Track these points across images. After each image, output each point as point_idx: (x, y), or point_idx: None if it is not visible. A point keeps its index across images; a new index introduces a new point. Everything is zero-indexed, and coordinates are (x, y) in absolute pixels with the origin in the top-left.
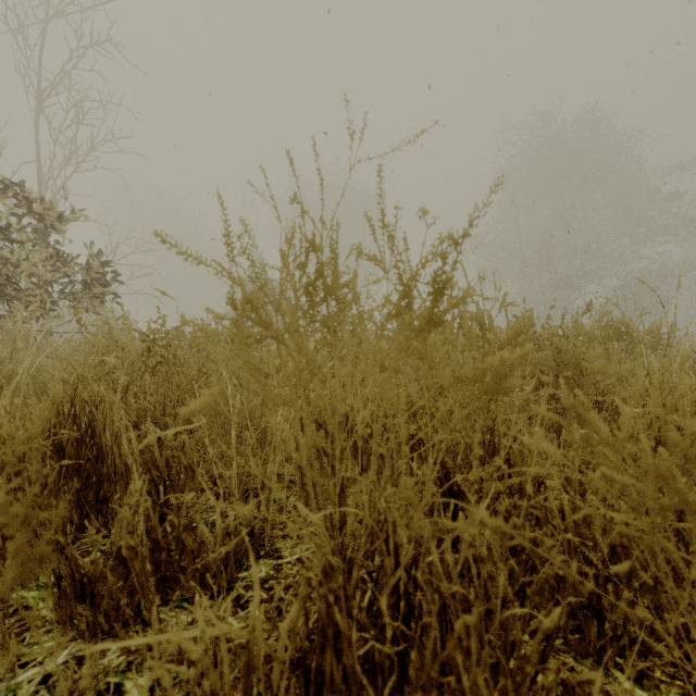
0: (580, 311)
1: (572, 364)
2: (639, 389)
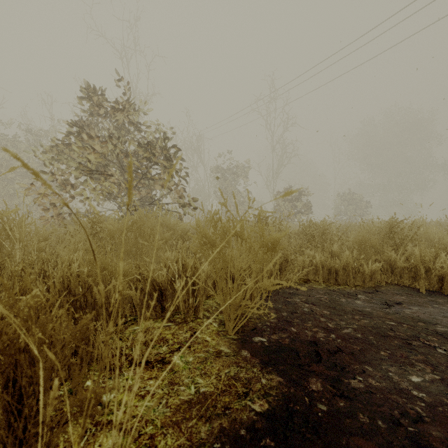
0: None
1: None
2: None
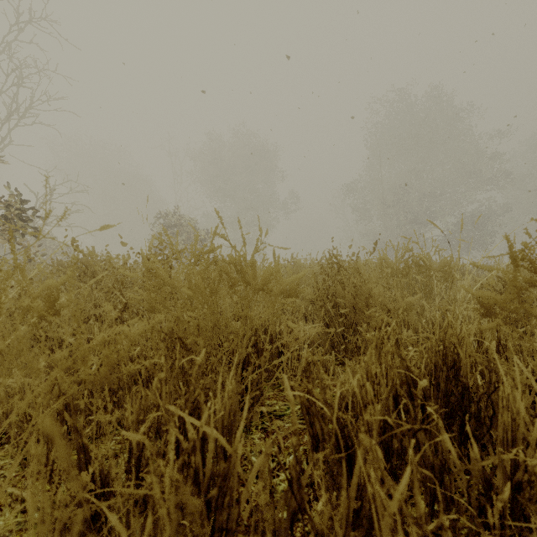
0: (427, 241)
1: (362, 298)
2: (375, 339)
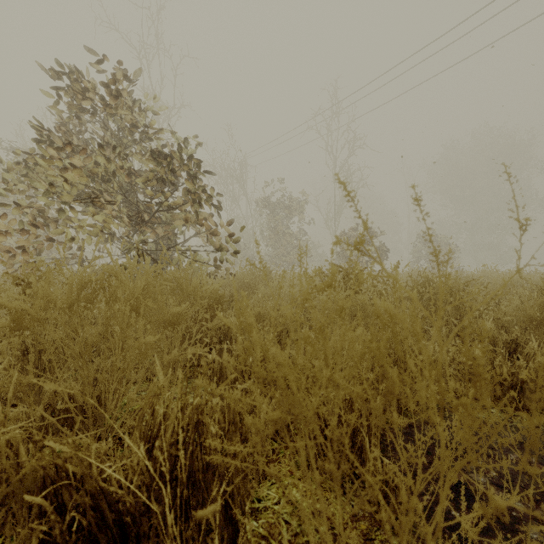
0: None
1: None
2: None
